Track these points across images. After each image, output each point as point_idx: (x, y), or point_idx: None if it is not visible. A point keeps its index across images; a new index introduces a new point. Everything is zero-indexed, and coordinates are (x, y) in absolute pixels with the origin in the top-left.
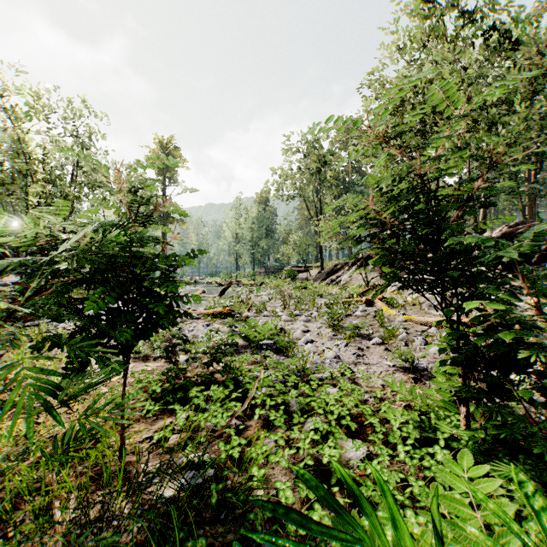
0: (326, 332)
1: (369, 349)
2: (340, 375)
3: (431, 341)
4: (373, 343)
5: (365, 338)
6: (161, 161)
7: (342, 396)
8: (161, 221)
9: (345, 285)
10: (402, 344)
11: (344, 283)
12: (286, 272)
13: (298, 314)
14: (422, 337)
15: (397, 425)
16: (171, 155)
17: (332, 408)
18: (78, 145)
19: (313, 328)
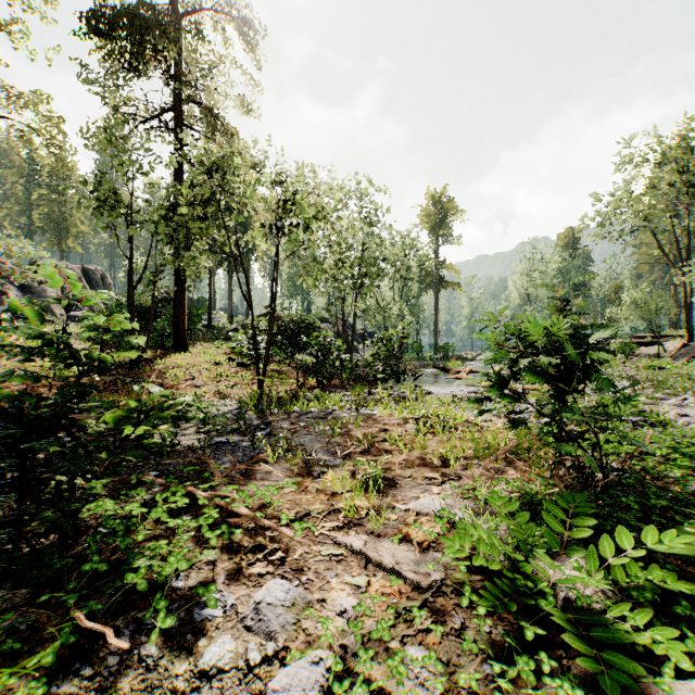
0: None
1: None
2: None
3: None
4: None
5: None
6: (434, 218)
7: None
8: (433, 288)
9: None
10: None
11: None
12: (616, 345)
13: (661, 397)
14: None
15: None
16: (444, 209)
17: None
18: (368, 224)
19: (691, 414)
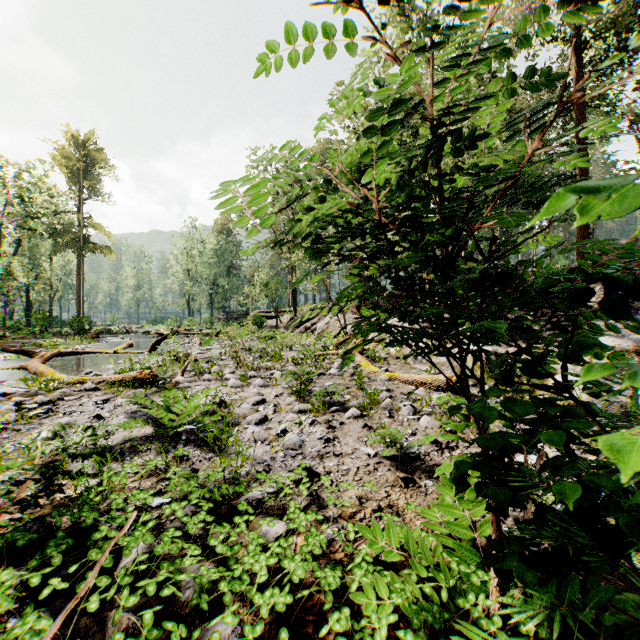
0: (287, 403)
1: (343, 427)
2: (295, 485)
3: (420, 407)
4: (348, 416)
5: (339, 409)
6: (76, 164)
7: (286, 549)
8: (75, 248)
9: (321, 334)
10: (385, 415)
11: (319, 331)
12: (252, 318)
13: (254, 375)
14: (410, 402)
15: (382, 631)
16: (91, 158)
17: (258, 601)
18: None
19: (270, 397)
